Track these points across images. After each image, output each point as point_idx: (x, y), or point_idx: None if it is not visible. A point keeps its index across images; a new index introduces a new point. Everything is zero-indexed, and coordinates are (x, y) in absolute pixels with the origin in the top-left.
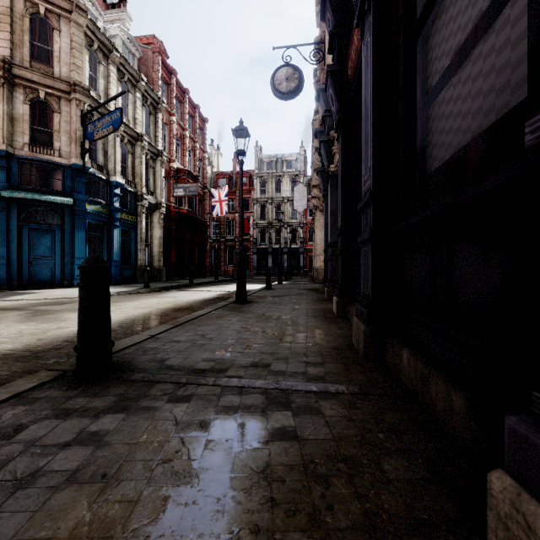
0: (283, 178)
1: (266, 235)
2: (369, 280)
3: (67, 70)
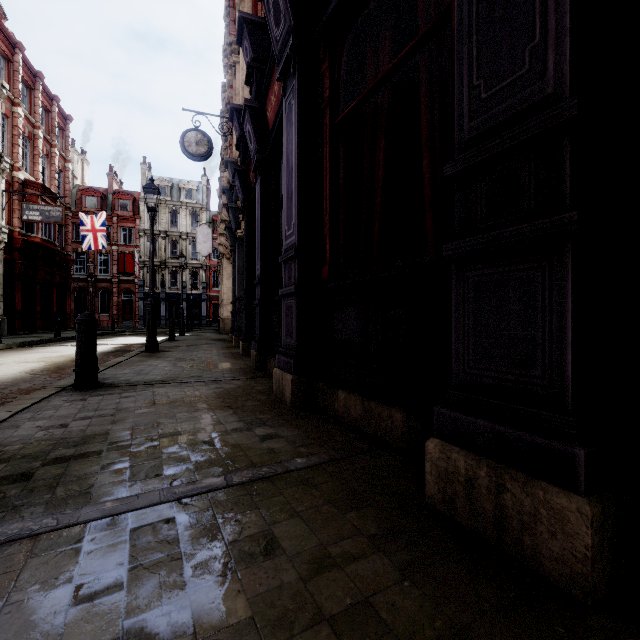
0: (180, 209)
1: (157, 277)
2: (259, 327)
3: None
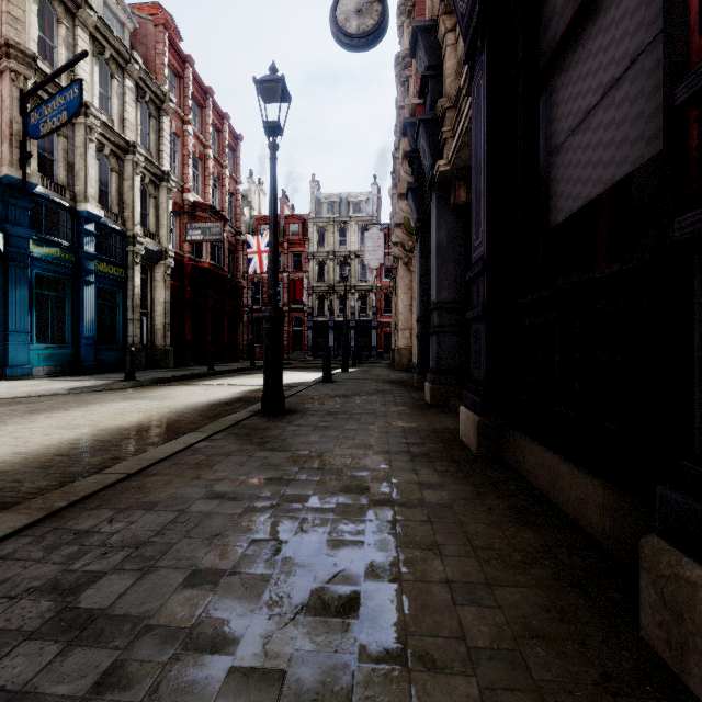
0: (349, 225)
1: (325, 304)
2: None
3: None
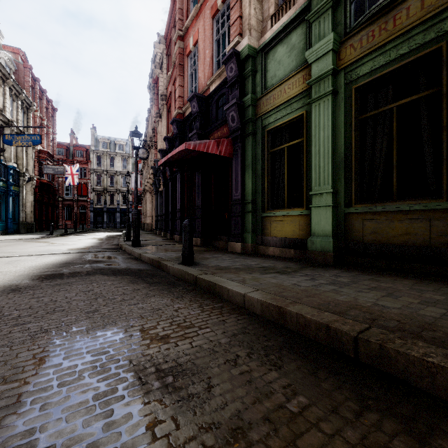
0: (116, 157)
1: (101, 198)
2: (170, 226)
3: None
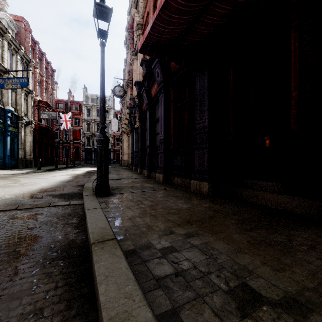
0: None
1: (90, 141)
2: (148, 162)
3: None
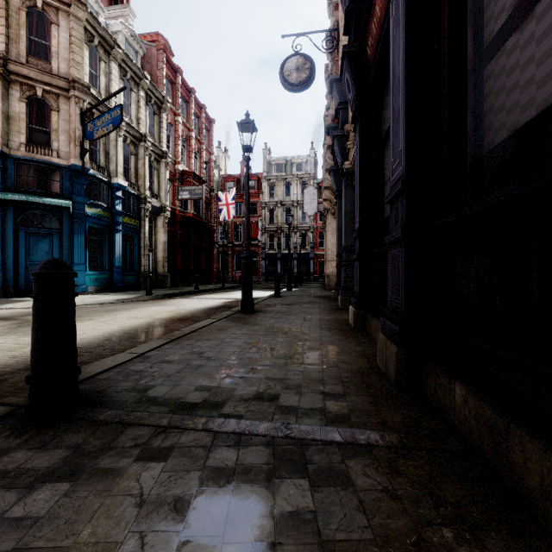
0: (292, 181)
1: (275, 240)
2: (402, 290)
3: (65, 66)
